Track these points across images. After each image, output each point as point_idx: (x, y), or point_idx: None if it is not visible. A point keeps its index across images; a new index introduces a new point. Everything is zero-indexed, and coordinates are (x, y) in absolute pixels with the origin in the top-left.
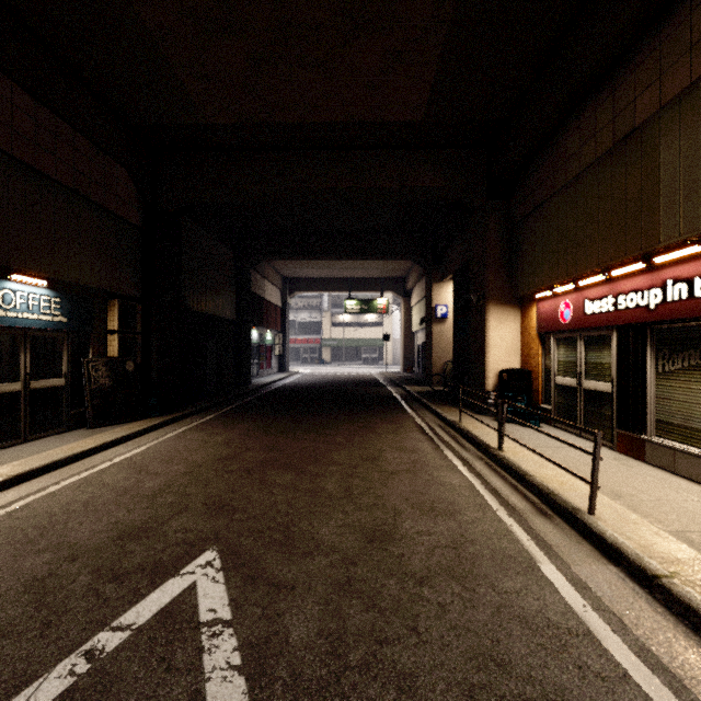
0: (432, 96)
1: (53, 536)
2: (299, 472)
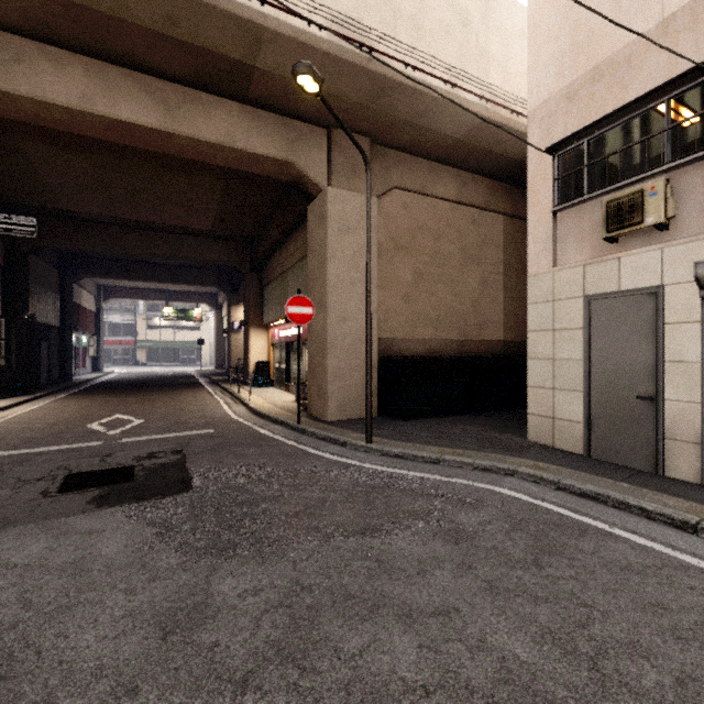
0: (214, 225)
1: (47, 418)
2: (143, 404)
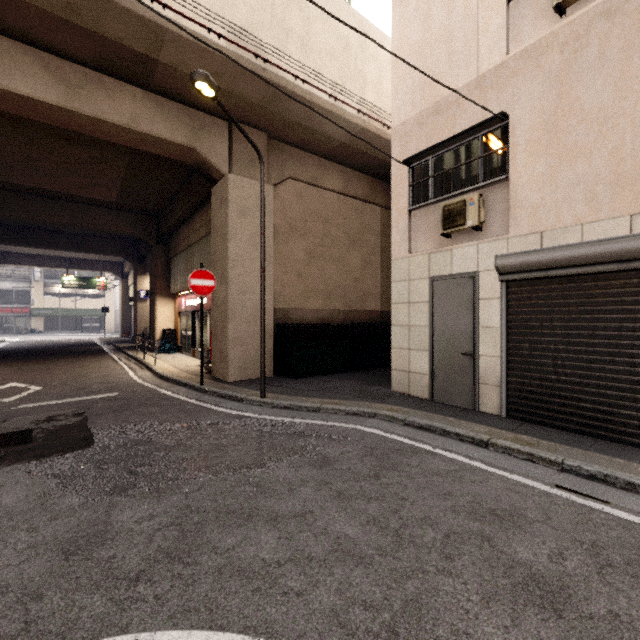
0: (119, 197)
1: None
2: (41, 372)
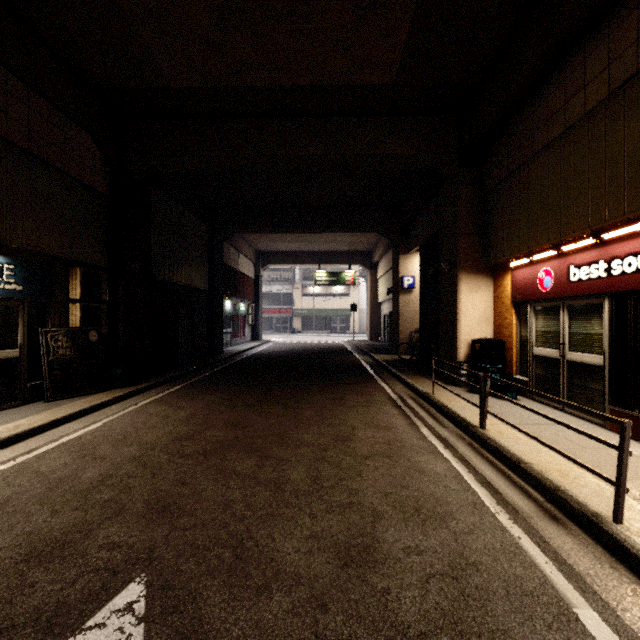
0: (404, 55)
1: None
2: (262, 456)
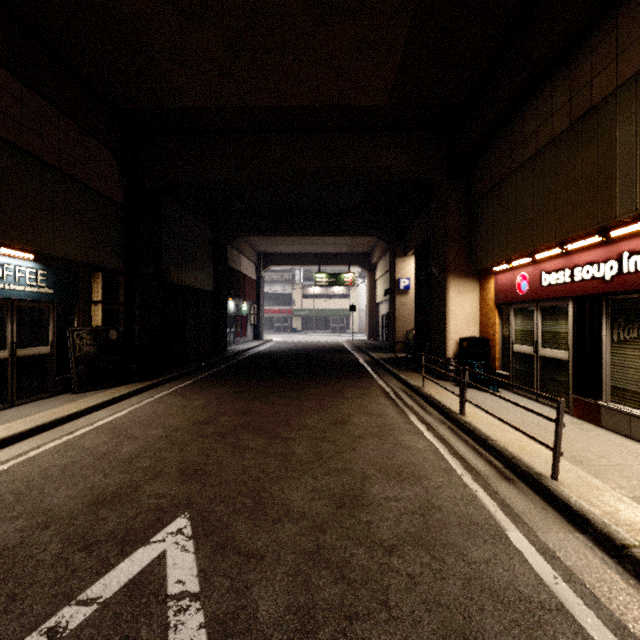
0: (396, 81)
1: (28, 501)
2: (271, 436)
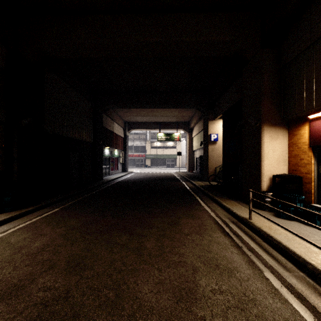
0: None
1: None
2: None
